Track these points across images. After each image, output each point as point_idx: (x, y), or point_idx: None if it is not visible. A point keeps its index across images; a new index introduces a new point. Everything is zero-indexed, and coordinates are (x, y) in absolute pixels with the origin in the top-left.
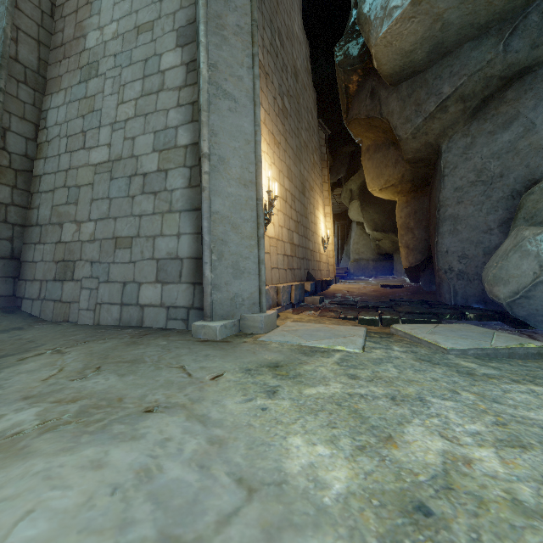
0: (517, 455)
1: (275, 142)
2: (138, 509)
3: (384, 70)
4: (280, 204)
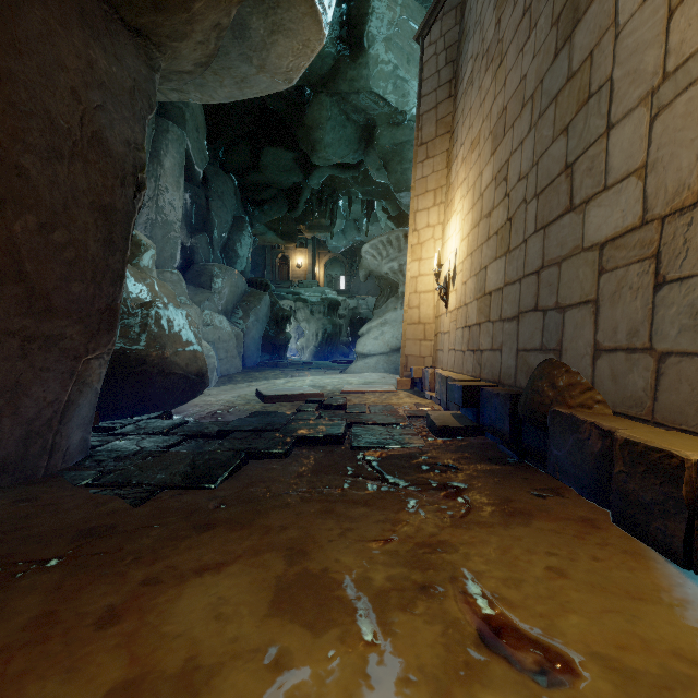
0: (323, 380)
1: (474, 147)
2: (367, 376)
3: (304, 0)
4: (468, 246)
